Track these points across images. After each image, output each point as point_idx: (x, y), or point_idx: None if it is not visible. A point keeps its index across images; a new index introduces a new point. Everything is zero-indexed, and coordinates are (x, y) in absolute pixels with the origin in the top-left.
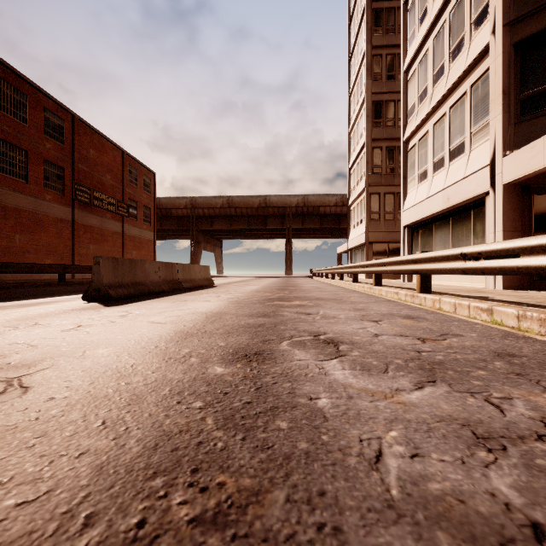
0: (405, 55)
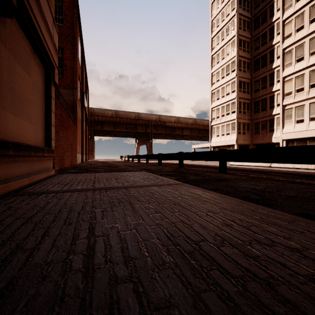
0: (282, 70)
